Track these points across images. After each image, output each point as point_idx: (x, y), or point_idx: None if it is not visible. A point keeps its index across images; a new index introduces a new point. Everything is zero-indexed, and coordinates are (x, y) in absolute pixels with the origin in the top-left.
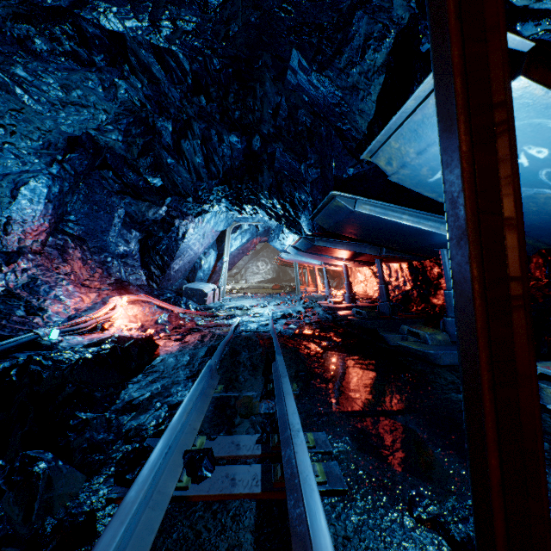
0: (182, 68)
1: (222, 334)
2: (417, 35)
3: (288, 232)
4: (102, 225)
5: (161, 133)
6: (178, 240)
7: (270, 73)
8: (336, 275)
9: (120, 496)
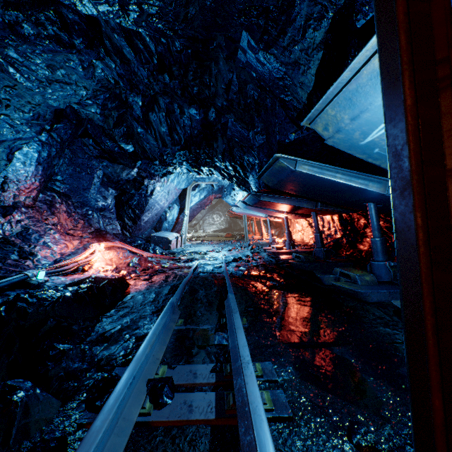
0: (149, 50)
1: (183, 275)
2: (352, 15)
3: (238, 190)
4: (84, 184)
5: (132, 106)
6: (147, 196)
7: (223, 53)
8: (278, 226)
9: (90, 421)
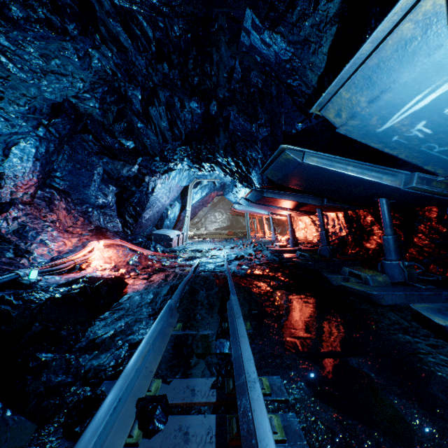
0: (147, 36)
1: (183, 274)
2: None
3: (241, 187)
4: (84, 180)
5: (132, 100)
6: (148, 194)
7: (225, 37)
8: (280, 224)
9: None
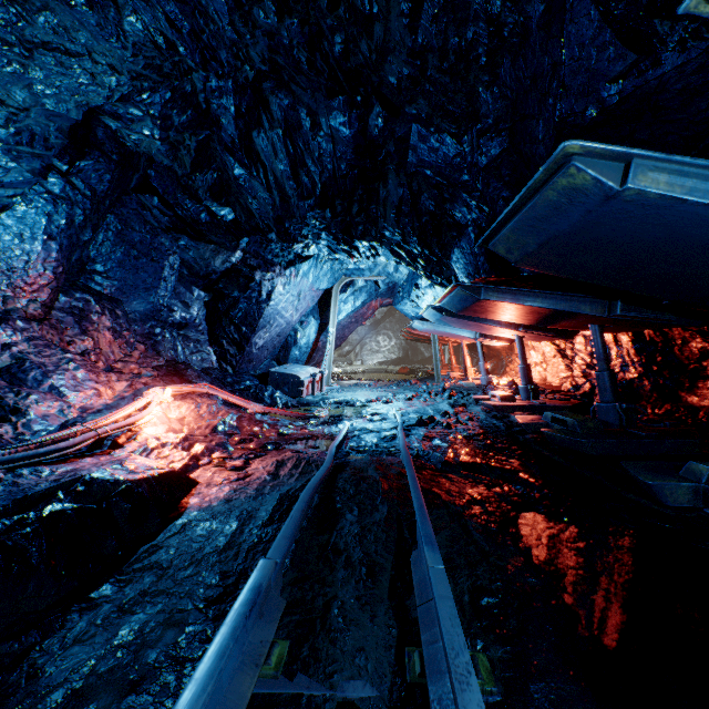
0: None
1: (314, 459)
2: None
3: (426, 287)
4: (146, 279)
5: (219, 119)
6: (261, 303)
7: None
8: (492, 354)
9: None
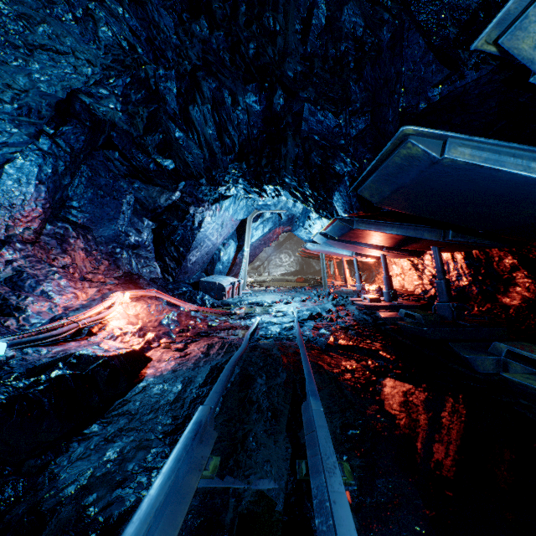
0: None
1: (234, 343)
2: None
3: (316, 218)
4: (109, 212)
5: (165, 97)
6: (194, 230)
7: None
8: (365, 268)
9: None
